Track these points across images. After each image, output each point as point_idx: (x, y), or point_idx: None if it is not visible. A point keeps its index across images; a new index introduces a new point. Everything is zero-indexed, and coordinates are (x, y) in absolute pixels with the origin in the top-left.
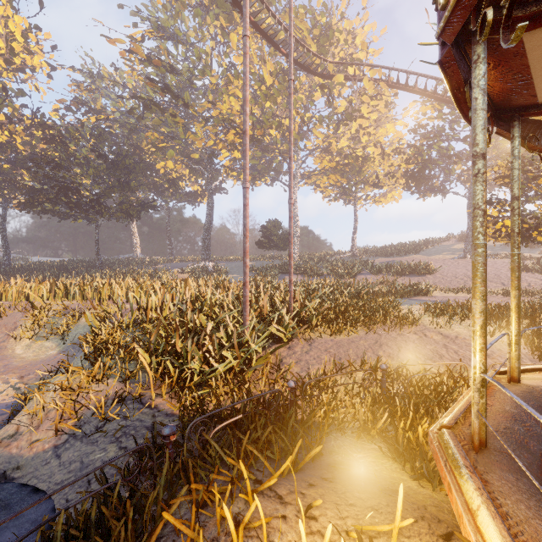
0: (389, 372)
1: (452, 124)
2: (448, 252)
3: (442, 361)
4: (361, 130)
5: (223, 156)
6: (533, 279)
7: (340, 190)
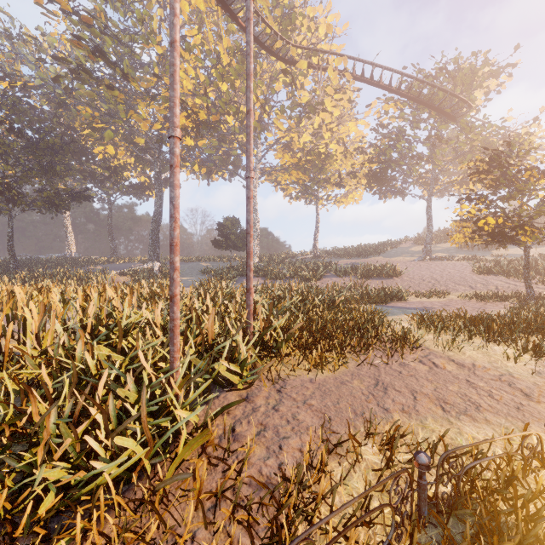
0: (411, 444)
1: (414, 125)
2: (407, 254)
3: (482, 415)
4: (324, 125)
5: None
6: (498, 282)
7: (302, 188)
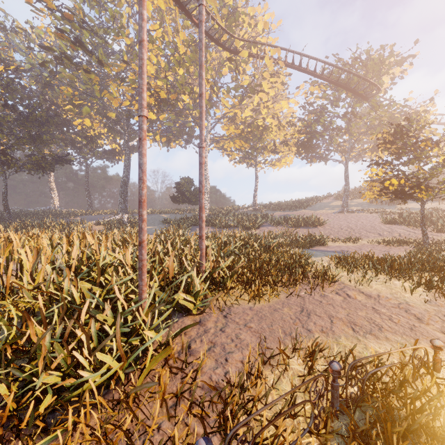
0: (328, 357)
1: (334, 103)
2: (329, 208)
3: (384, 334)
4: (262, 103)
5: None
6: (401, 230)
7: (244, 154)
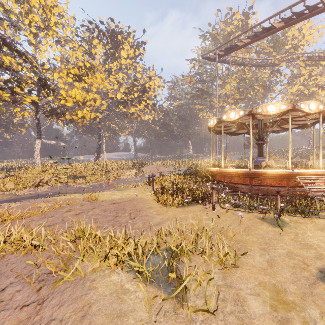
0: None
1: None
2: None
3: None
4: (305, 81)
5: (227, 108)
6: None
7: None
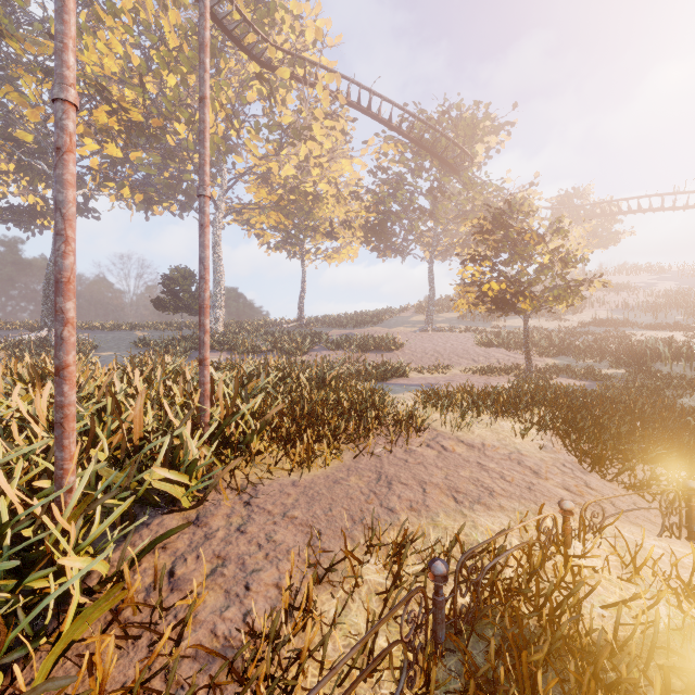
0: (423, 550)
1: (416, 173)
2: (408, 325)
3: (497, 501)
4: (312, 158)
5: (88, 148)
6: (500, 355)
7: (284, 236)
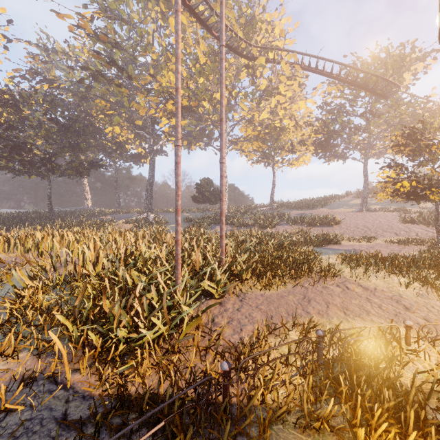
0: None
1: (352, 102)
2: (347, 206)
3: (370, 318)
4: (279, 105)
5: (163, 123)
6: (419, 230)
7: (262, 155)
